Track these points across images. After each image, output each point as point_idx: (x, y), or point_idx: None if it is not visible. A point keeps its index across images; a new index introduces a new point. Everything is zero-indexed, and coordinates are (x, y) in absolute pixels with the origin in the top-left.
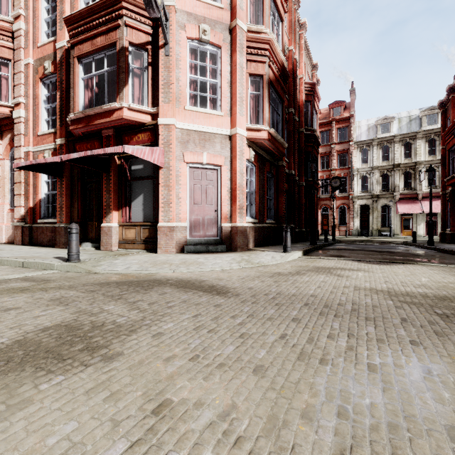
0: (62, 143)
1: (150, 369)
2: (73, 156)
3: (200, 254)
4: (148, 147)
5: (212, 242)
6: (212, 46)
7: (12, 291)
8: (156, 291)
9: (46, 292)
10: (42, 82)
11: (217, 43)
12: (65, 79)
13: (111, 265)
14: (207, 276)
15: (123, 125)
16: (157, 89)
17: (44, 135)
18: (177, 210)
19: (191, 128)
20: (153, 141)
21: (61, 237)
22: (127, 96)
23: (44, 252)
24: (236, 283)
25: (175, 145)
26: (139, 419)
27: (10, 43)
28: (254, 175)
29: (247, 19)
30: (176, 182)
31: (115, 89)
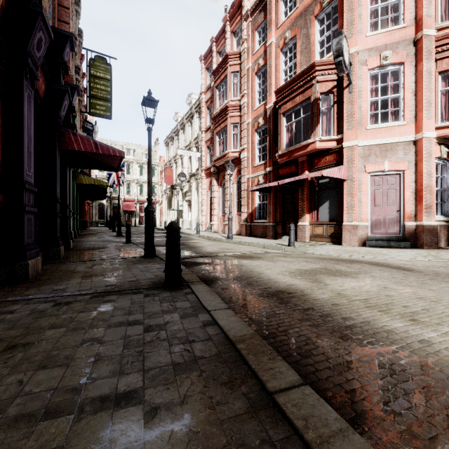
0: (270, 170)
1: (375, 281)
2: (286, 181)
3: (382, 248)
4: (336, 168)
5: (394, 238)
6: (393, 66)
7: (280, 256)
8: (357, 264)
9: (296, 258)
10: (256, 132)
11: (400, 61)
12: (272, 127)
13: (315, 250)
14: (393, 262)
15: (314, 152)
16: (341, 120)
17: (258, 166)
18: (359, 212)
19: (372, 143)
20: (338, 160)
21: (270, 231)
22: (318, 132)
23: (264, 240)
24: (420, 267)
25: (357, 160)
26: (378, 287)
27: (238, 112)
28: (447, 172)
29: (436, 19)
30: (358, 189)
31: (308, 128)
